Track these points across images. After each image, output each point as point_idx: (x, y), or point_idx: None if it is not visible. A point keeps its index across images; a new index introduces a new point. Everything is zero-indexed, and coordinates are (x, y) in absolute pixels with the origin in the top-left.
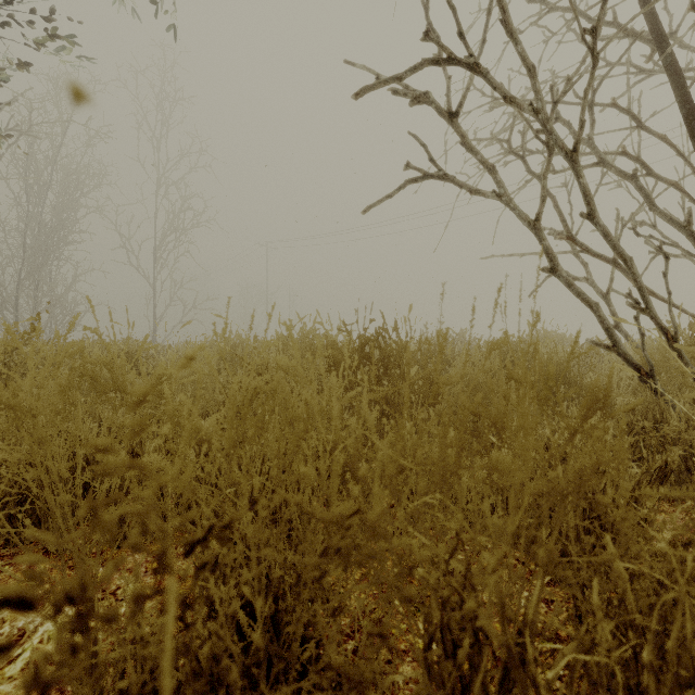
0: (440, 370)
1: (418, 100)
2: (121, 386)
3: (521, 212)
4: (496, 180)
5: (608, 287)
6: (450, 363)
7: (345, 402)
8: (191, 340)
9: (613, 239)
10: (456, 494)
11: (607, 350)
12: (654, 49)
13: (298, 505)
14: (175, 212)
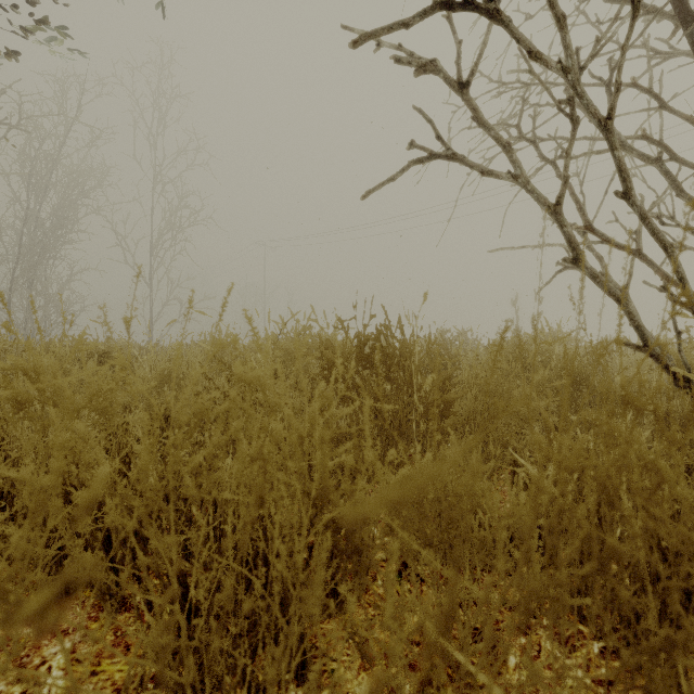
0: (450, 374)
1: (424, 69)
2: (47, 398)
3: (540, 195)
4: (512, 159)
5: (627, 282)
6: (455, 364)
7: (337, 430)
8: (189, 339)
9: (651, 222)
10: (488, 546)
11: (637, 350)
12: (678, 23)
13: (277, 554)
14: (172, 210)
